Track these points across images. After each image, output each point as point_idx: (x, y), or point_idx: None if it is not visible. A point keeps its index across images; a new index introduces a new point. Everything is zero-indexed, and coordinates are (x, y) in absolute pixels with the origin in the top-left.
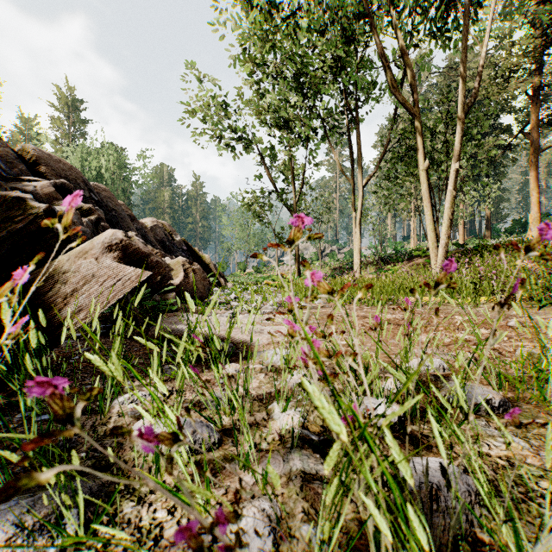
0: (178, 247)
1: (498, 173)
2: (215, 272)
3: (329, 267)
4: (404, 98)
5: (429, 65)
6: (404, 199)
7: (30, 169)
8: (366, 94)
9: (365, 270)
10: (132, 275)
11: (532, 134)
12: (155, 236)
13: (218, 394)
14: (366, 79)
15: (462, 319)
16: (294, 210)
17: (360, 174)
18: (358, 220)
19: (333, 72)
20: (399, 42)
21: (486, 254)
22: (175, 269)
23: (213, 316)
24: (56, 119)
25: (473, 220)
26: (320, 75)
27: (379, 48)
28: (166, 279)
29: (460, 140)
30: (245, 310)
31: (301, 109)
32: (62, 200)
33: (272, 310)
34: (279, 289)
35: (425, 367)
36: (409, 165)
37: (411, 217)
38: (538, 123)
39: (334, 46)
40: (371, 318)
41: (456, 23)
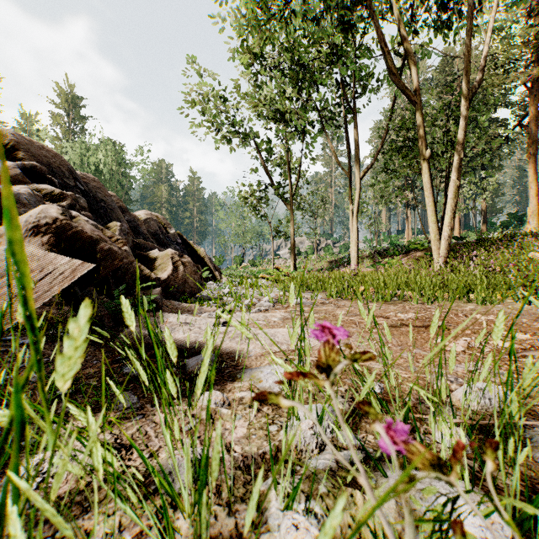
0: (173, 240)
1: (494, 167)
2: (210, 265)
3: (324, 261)
4: (404, 85)
5: (430, 52)
6: (401, 192)
7: (8, 155)
8: (363, 85)
9: (361, 263)
10: (65, 268)
11: (531, 127)
12: (149, 229)
13: (179, 461)
14: (365, 67)
15: (485, 319)
16: (290, 204)
17: (358, 166)
18: (355, 213)
19: (330, 61)
20: (399, 28)
21: (489, 246)
22: (163, 262)
23: (167, 338)
24: (56, 116)
25: (467, 214)
26: (317, 64)
27: (378, 33)
28: (130, 274)
29: (464, 127)
30: (238, 307)
31: (297, 100)
32: (30, 184)
33: (268, 308)
34: (275, 283)
35: (486, 401)
36: (406, 157)
37: (406, 211)
38: (537, 115)
39: (331, 33)
40: (380, 318)
41: (457, 9)
